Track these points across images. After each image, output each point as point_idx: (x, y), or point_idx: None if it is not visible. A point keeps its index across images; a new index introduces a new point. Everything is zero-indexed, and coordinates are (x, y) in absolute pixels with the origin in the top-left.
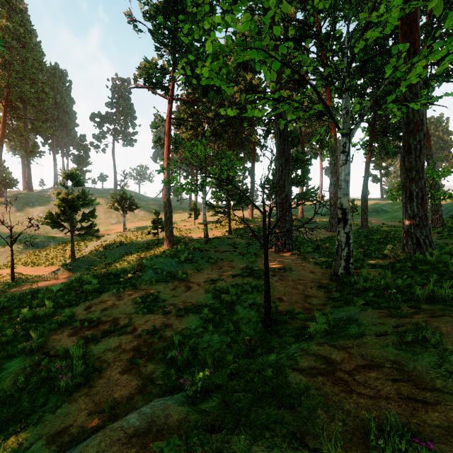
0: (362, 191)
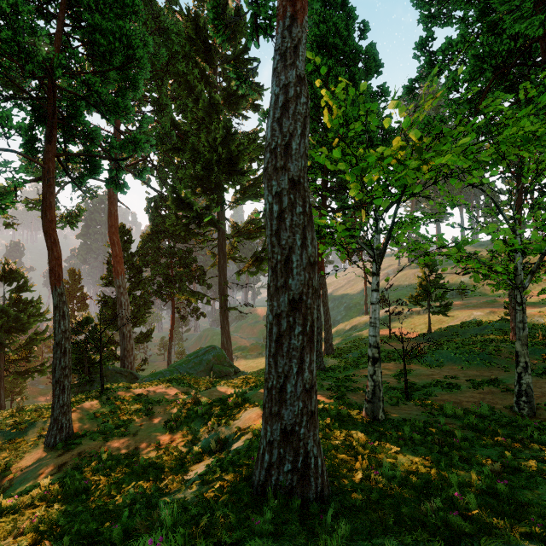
0: None
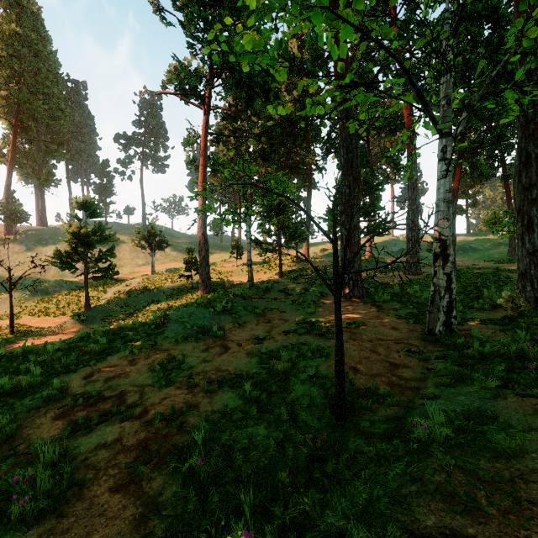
0: None
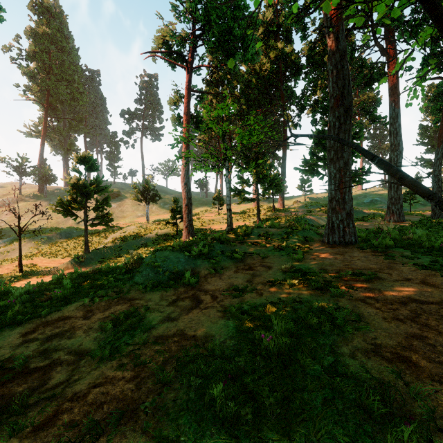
0: (434, 169)
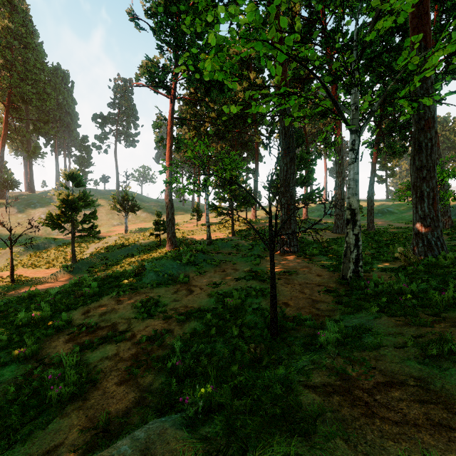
0: (368, 192)
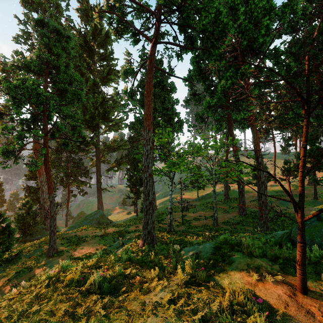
0: None
